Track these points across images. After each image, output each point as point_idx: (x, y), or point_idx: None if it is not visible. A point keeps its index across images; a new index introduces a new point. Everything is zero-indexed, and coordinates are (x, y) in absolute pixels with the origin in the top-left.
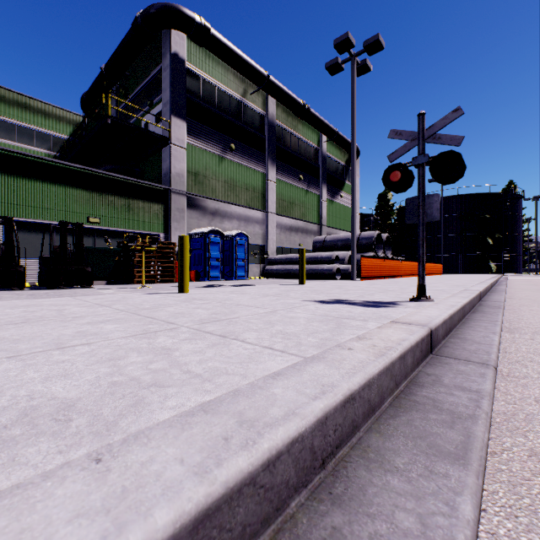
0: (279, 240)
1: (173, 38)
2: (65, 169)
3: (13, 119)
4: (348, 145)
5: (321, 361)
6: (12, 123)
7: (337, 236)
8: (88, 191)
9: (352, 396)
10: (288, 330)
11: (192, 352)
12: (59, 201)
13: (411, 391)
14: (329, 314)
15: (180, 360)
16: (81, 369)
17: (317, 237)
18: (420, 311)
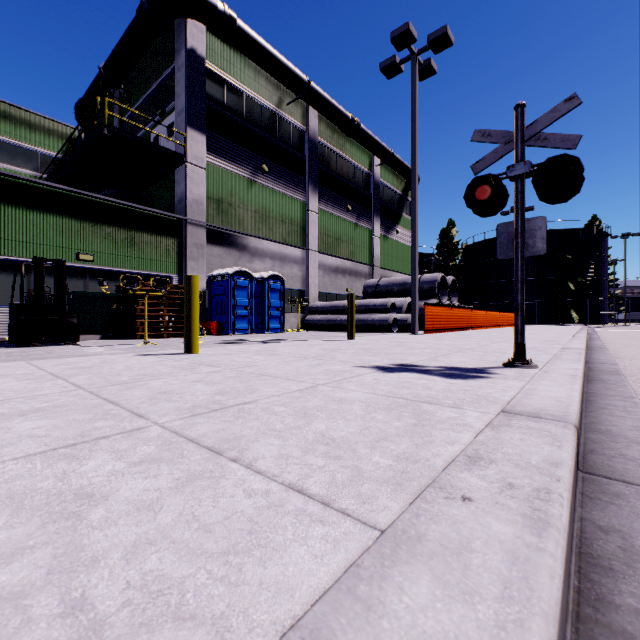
0: (323, 283)
1: (189, 30)
2: (47, 191)
3: None
4: (406, 170)
5: (416, 556)
6: None
7: (393, 280)
8: (77, 221)
9: None
10: (336, 432)
11: (133, 507)
12: (39, 232)
13: (599, 593)
14: (397, 393)
15: (87, 545)
16: None
17: (369, 281)
18: (535, 388)
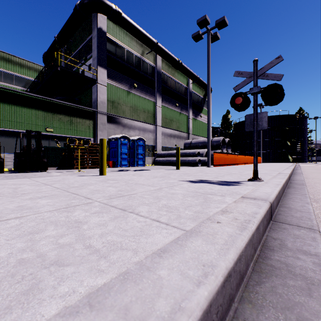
0: (164, 142)
1: (99, 18)
2: (31, 98)
3: (0, 68)
4: (205, 85)
5: (198, 235)
6: (0, 70)
7: (199, 140)
8: (45, 112)
9: (229, 273)
10: (171, 204)
11: (97, 225)
12: (27, 117)
13: (266, 255)
14: (197, 190)
15: (85, 234)
16: (1, 244)
17: (186, 141)
18: (258, 189)
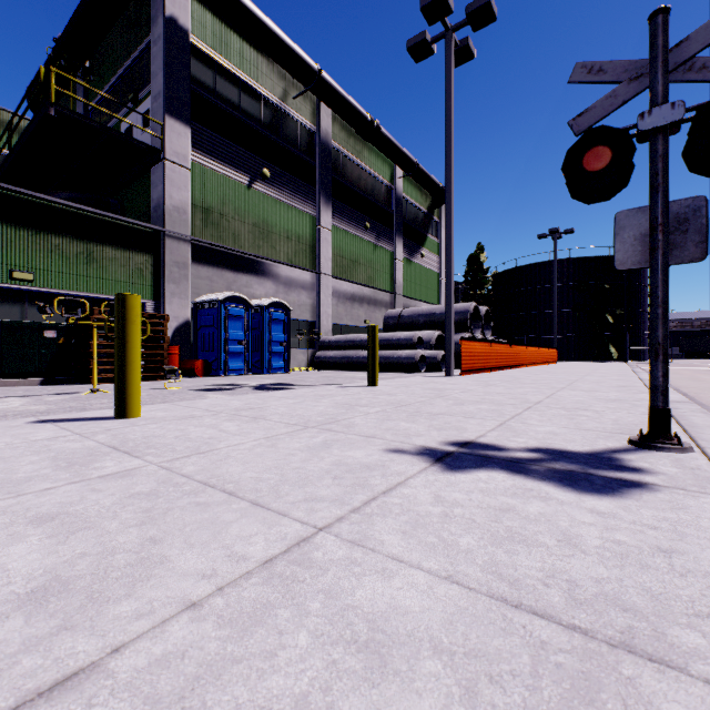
0: (336, 313)
1: None
2: None
3: None
4: (432, 184)
5: None
6: None
7: (419, 310)
8: (11, 227)
9: None
10: None
11: None
12: None
13: None
14: (515, 573)
15: None
16: None
17: (390, 311)
18: None
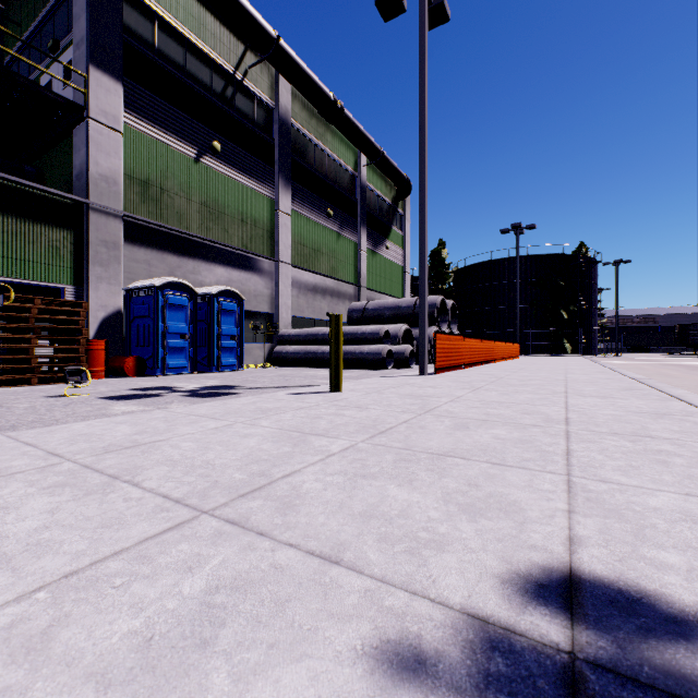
0: (297, 305)
1: None
2: None
3: None
4: (397, 174)
5: None
6: None
7: (384, 302)
8: None
9: None
10: None
11: None
12: None
13: None
14: None
15: None
16: None
17: (354, 303)
18: None
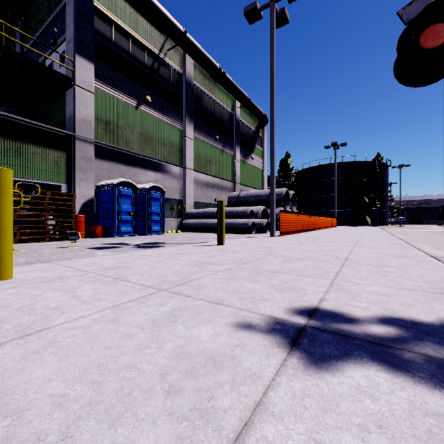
0: (197, 195)
1: None
2: None
3: None
4: (259, 112)
5: None
6: None
7: (250, 193)
8: None
9: None
10: None
11: None
12: None
13: None
14: None
15: None
16: None
17: (232, 193)
18: None
